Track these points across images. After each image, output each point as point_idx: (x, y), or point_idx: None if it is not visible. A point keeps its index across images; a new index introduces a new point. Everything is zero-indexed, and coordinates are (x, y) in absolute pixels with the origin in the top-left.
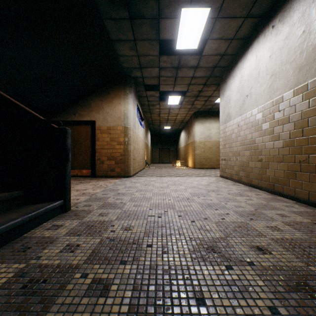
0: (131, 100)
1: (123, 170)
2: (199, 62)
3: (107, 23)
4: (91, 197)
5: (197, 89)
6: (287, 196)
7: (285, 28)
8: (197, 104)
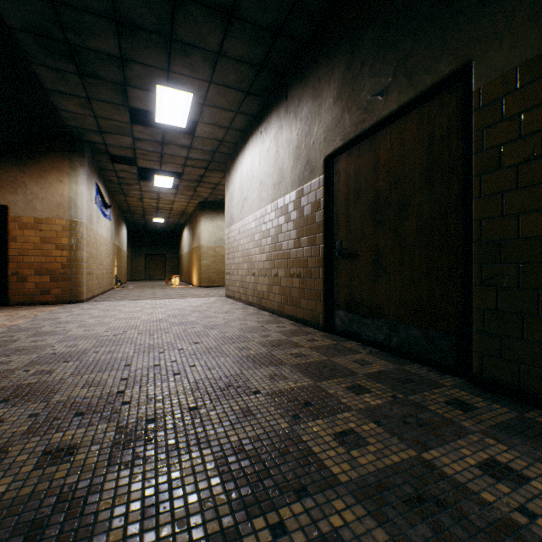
0: (83, 178)
1: (68, 291)
2: (193, 143)
3: (39, 69)
4: (11, 328)
5: (198, 172)
6: (268, 310)
7: (267, 140)
8: (202, 192)
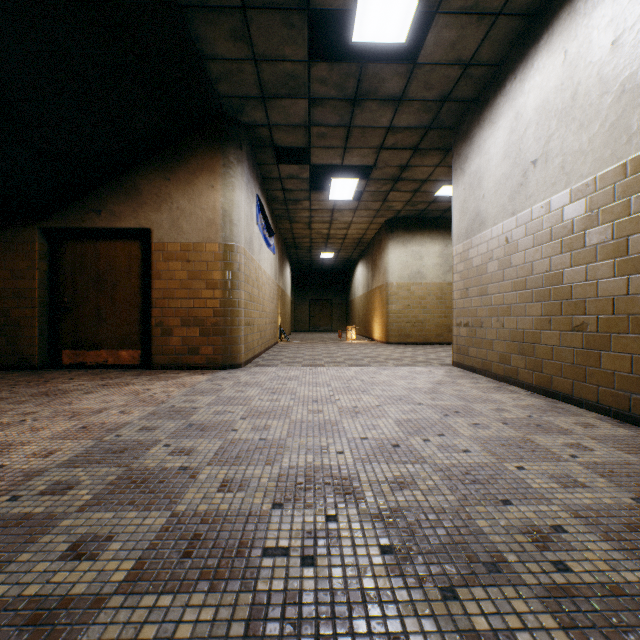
0: (240, 180)
1: (221, 350)
2: (408, 86)
3: None
4: (99, 442)
5: (398, 160)
6: None
7: None
8: (394, 201)
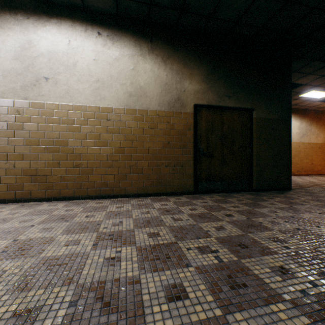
0: None
1: None
2: None
3: None
4: None
5: None
6: (118, 196)
7: (116, 50)
8: None
